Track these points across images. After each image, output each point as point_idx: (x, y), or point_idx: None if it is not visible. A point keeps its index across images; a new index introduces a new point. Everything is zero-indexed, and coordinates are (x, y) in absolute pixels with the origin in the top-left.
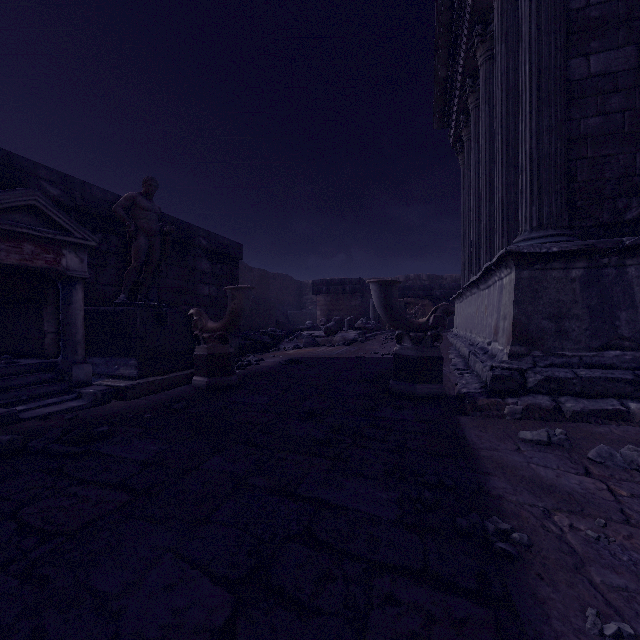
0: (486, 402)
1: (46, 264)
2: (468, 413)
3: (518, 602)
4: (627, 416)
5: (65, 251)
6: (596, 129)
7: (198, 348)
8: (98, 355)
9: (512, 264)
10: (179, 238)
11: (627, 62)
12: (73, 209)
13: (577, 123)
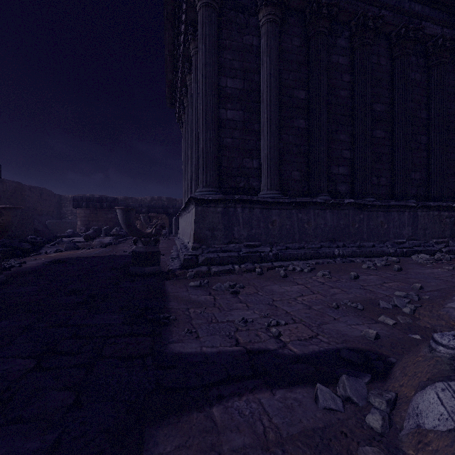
0: (179, 272)
1: None
2: (170, 279)
3: (164, 333)
4: (233, 271)
5: None
6: (229, 144)
7: None
8: None
9: (194, 203)
10: None
11: (240, 118)
12: None
13: (222, 139)
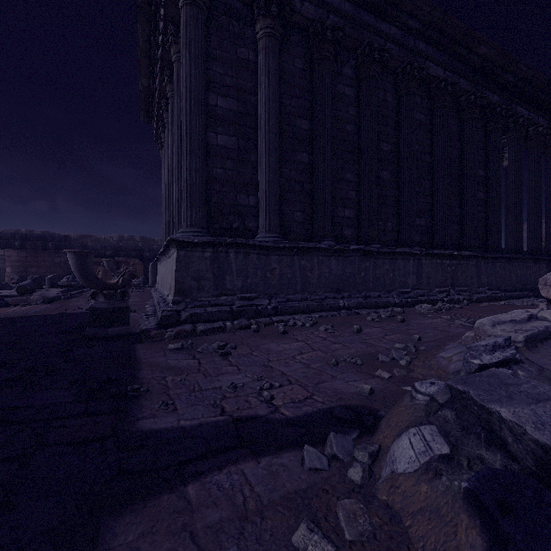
0: (155, 333)
1: None
2: (143, 341)
3: (131, 409)
4: (224, 329)
5: None
6: (221, 175)
7: None
8: None
9: (175, 246)
10: None
11: (234, 145)
12: None
13: (212, 169)
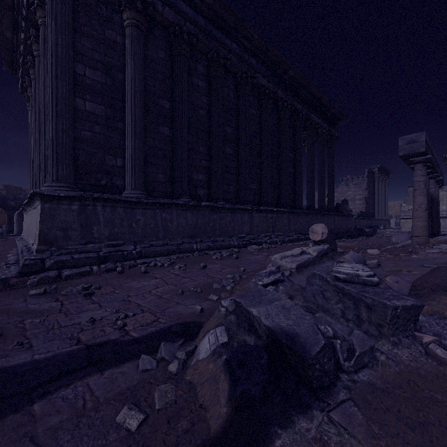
0: (16, 281)
1: None
2: (1, 290)
3: None
4: (91, 273)
5: None
6: (89, 138)
7: None
8: None
9: (40, 199)
10: None
11: (102, 112)
12: None
13: (80, 131)
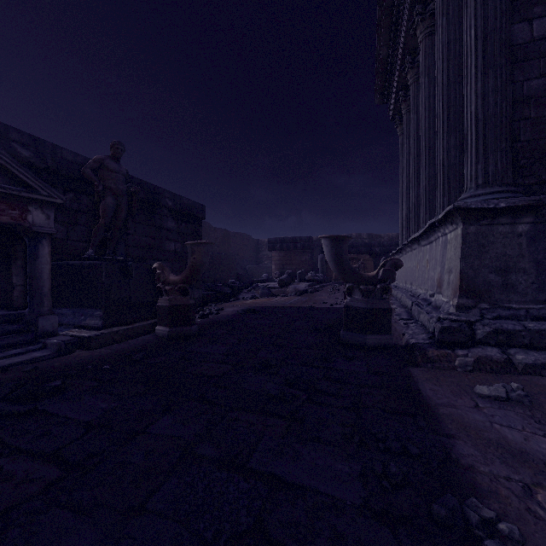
0: (436, 353)
1: (11, 220)
2: (419, 364)
3: None
4: None
5: (31, 208)
6: (539, 90)
7: (160, 299)
8: (67, 306)
9: (459, 220)
10: (146, 199)
11: None
12: (45, 170)
13: (520, 85)
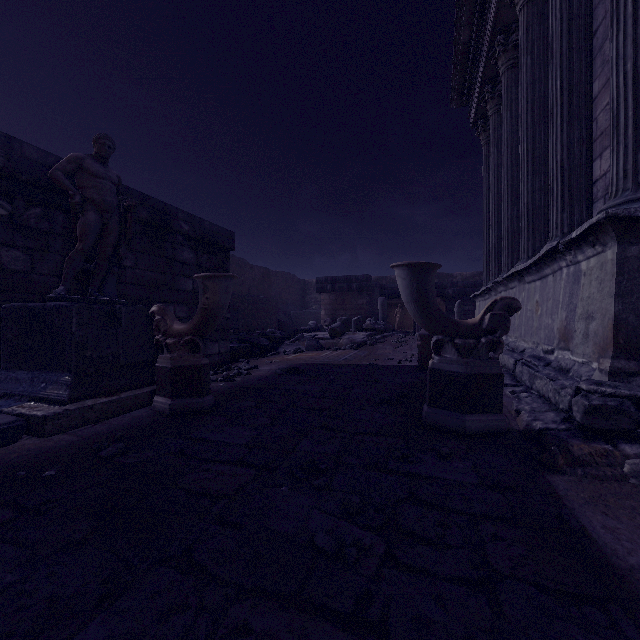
0: (587, 450)
1: None
2: (561, 469)
3: None
4: None
5: None
6: None
7: (160, 358)
8: (24, 368)
9: (610, 237)
10: (152, 220)
11: None
12: None
13: None
